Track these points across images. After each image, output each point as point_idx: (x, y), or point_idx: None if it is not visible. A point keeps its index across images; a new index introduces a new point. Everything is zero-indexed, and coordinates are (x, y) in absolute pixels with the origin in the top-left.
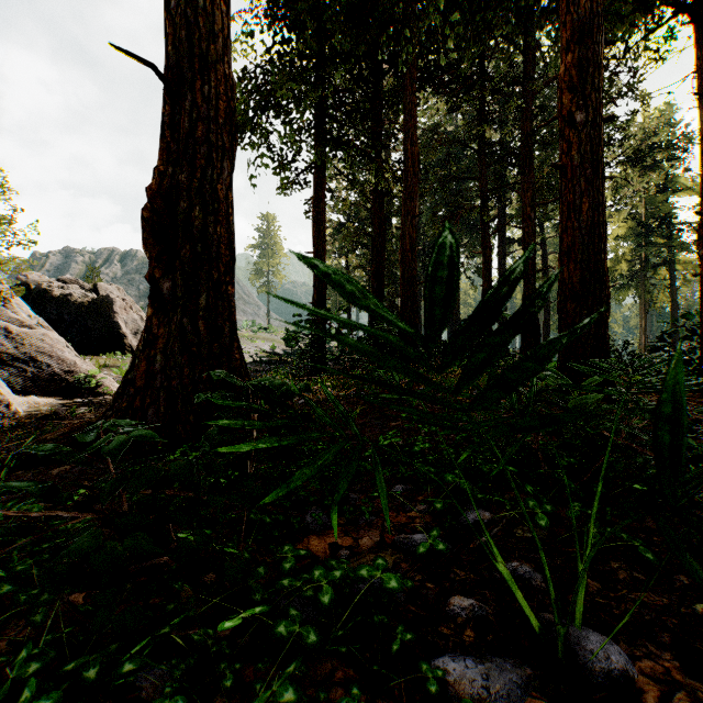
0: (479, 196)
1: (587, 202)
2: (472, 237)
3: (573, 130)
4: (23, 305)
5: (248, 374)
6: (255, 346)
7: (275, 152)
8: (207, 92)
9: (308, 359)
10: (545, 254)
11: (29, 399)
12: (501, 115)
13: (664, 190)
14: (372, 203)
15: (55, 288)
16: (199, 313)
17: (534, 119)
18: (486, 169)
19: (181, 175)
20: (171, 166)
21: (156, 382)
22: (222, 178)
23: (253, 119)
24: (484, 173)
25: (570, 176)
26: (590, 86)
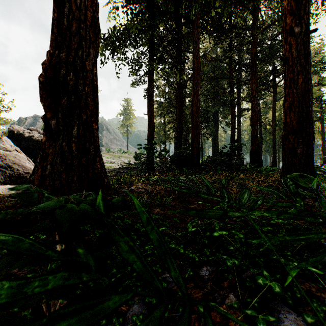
0: (229, 86)
1: (301, 78)
2: (224, 108)
3: (293, 37)
4: (8, 141)
5: (107, 176)
6: (121, 160)
7: (128, 63)
8: (78, 4)
9: (145, 167)
10: (260, 116)
11: (6, 186)
12: (240, 47)
13: (318, 84)
14: (177, 90)
15: (26, 133)
16: (72, 139)
17: (257, 48)
18: (232, 73)
19: (62, 53)
20: (57, 50)
21: (46, 182)
22: (89, 58)
23: (117, 46)
24: (232, 75)
25: (291, 63)
26: (303, 11)
